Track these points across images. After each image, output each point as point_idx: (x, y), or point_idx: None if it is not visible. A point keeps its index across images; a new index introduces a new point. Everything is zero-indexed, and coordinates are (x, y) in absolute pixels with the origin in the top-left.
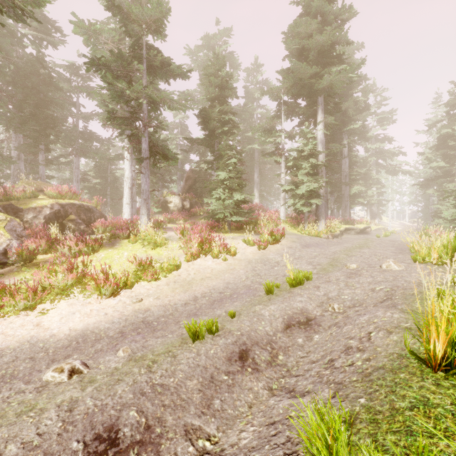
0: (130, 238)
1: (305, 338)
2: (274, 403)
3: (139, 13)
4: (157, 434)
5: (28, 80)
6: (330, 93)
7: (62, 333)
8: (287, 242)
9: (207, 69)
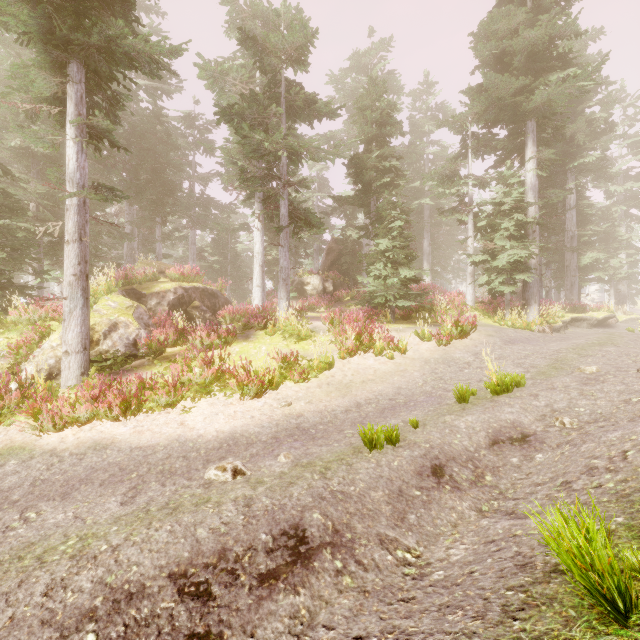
0: (265, 329)
1: (521, 457)
2: (488, 524)
3: (278, 42)
4: (348, 539)
5: (144, 141)
6: (546, 114)
7: (209, 434)
8: (480, 336)
9: (361, 101)
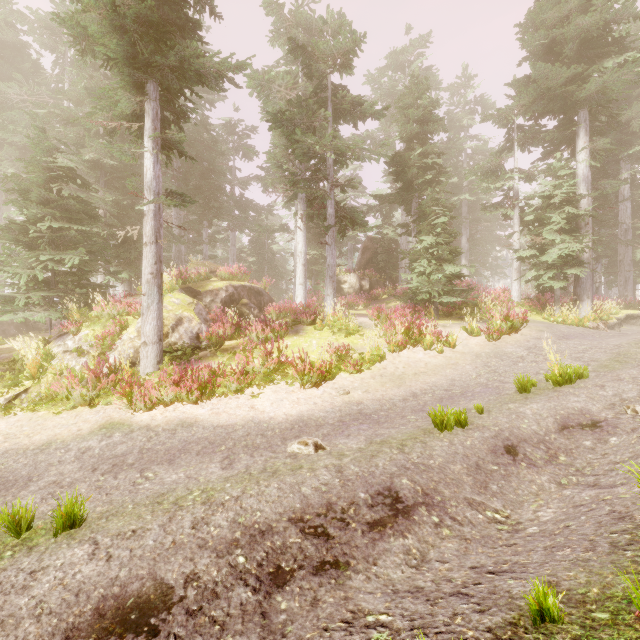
0: (313, 324)
1: (594, 441)
2: (572, 494)
3: (326, 48)
4: (439, 501)
5: (193, 149)
6: (600, 102)
7: (279, 416)
8: (531, 332)
9: (402, 99)
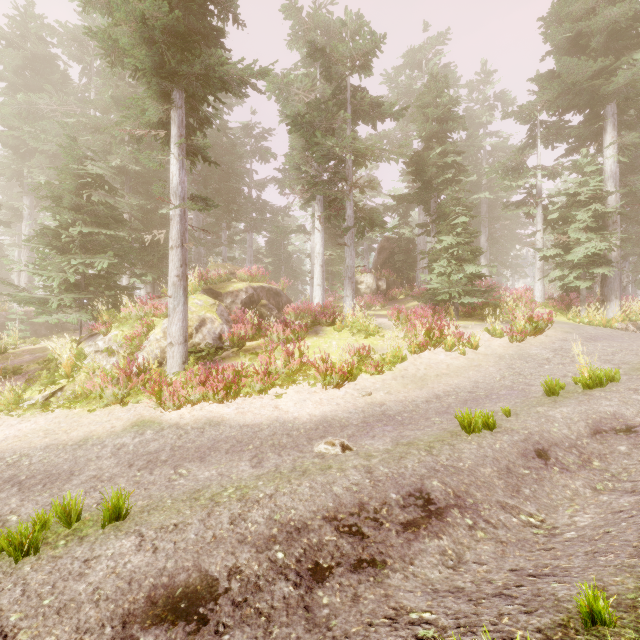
0: (332, 325)
1: (630, 446)
2: (609, 500)
3: (345, 50)
4: (471, 503)
5: (212, 153)
6: (629, 95)
7: (303, 417)
8: (556, 333)
9: (421, 98)
